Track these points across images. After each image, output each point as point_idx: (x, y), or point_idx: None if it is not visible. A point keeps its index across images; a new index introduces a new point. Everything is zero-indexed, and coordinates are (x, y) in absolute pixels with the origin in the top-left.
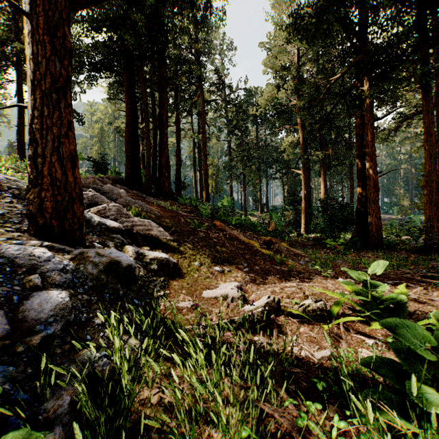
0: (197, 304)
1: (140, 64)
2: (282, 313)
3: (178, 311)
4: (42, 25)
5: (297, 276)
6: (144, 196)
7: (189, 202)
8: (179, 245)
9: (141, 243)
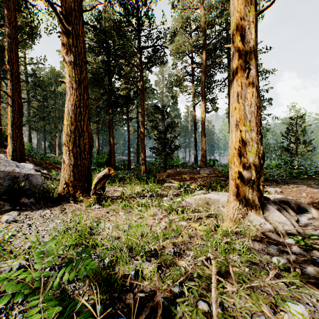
0: None
1: None
2: None
3: None
4: (17, 109)
5: None
6: None
7: None
8: None
9: None
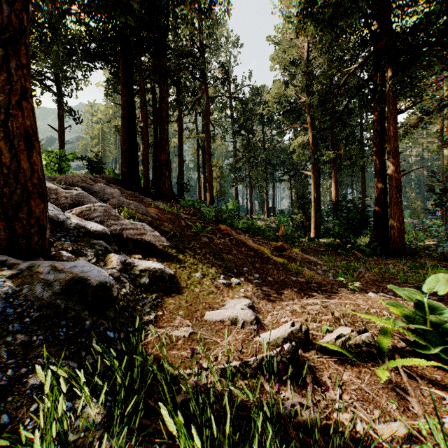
0: (194, 349)
1: (138, 52)
2: (312, 348)
3: (168, 353)
4: None
5: (318, 290)
6: (141, 197)
7: (192, 204)
8: (178, 253)
9: (132, 250)
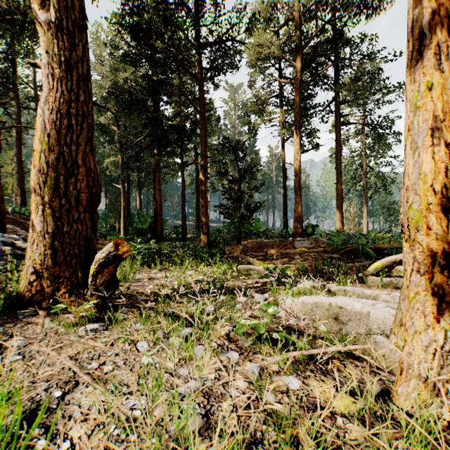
0: None
1: None
2: None
3: None
4: None
5: None
6: None
7: (13, 210)
8: None
9: None
